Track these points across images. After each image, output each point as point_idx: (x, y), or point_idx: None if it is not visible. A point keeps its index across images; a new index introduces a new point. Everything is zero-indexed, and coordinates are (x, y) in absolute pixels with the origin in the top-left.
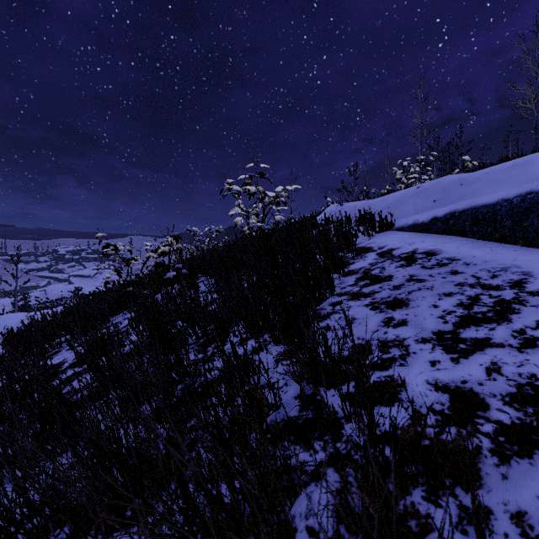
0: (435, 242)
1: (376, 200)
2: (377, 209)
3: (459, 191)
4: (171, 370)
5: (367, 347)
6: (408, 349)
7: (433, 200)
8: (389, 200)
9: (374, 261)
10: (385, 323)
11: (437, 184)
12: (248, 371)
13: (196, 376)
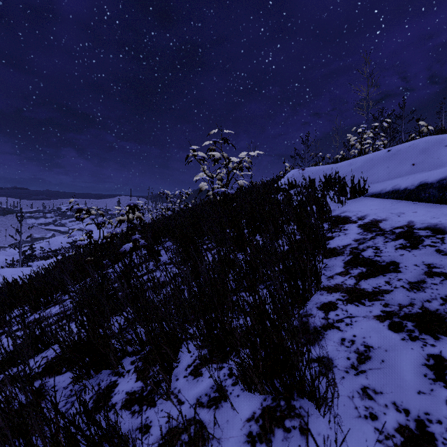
0: (434, 213)
1: (339, 165)
2: (342, 173)
3: (445, 153)
4: (78, 440)
5: None
6: None
7: (411, 163)
8: (355, 164)
9: (359, 237)
10: (435, 372)
11: (413, 146)
12: None
13: (121, 443)
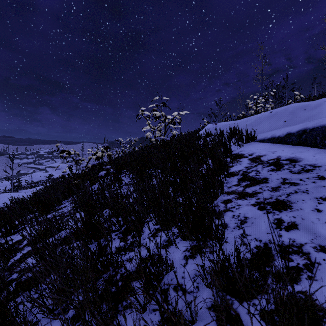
0: (293, 151)
1: (240, 121)
2: (241, 126)
3: (304, 114)
4: (97, 263)
5: (312, 294)
6: (309, 257)
7: (284, 120)
8: (250, 120)
9: (248, 165)
10: (276, 225)
11: (285, 109)
12: (167, 296)
13: (118, 266)
